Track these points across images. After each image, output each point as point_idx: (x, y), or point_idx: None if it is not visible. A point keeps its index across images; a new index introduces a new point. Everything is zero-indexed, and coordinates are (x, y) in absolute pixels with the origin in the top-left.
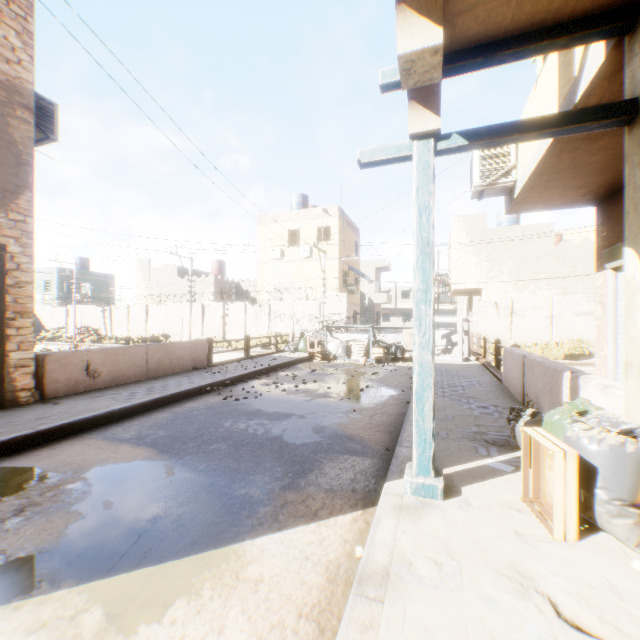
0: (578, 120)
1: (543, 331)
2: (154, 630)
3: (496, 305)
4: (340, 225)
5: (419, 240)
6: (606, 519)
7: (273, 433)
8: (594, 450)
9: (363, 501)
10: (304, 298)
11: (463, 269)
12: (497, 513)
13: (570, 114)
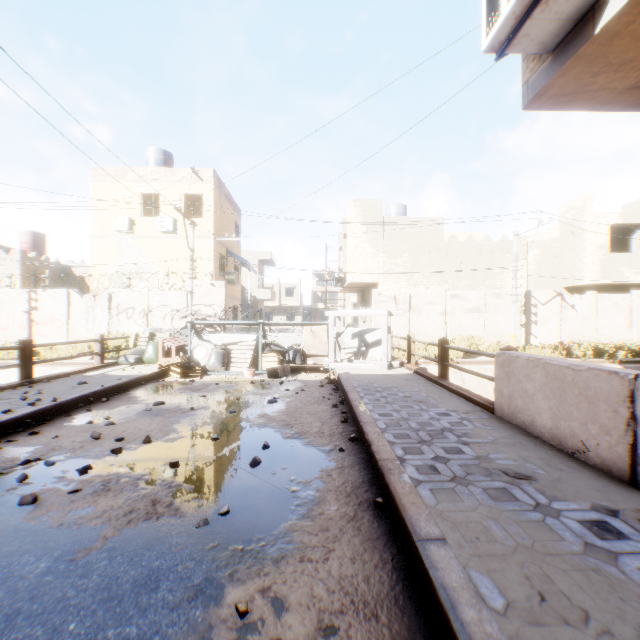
0: None
1: (439, 328)
2: None
3: (395, 300)
4: (216, 195)
5: None
6: None
7: None
8: None
9: None
10: (165, 287)
11: (360, 260)
12: None
13: None
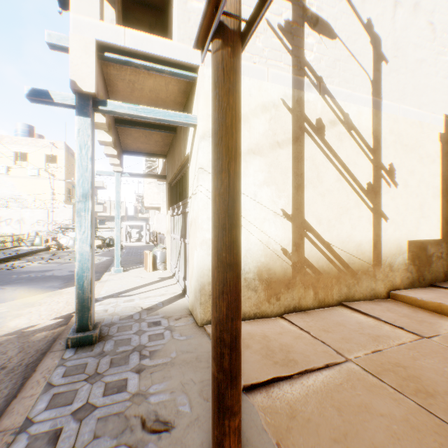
0: (156, 177)
1: None
2: (43, 300)
3: None
4: (66, 156)
5: (116, 201)
6: (158, 266)
7: (48, 275)
8: (158, 252)
9: (98, 280)
10: (32, 207)
11: (151, 195)
12: (137, 272)
13: (154, 175)
